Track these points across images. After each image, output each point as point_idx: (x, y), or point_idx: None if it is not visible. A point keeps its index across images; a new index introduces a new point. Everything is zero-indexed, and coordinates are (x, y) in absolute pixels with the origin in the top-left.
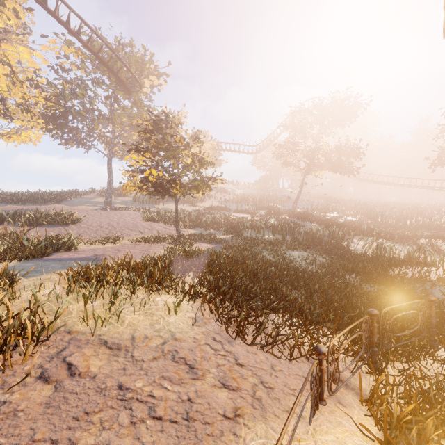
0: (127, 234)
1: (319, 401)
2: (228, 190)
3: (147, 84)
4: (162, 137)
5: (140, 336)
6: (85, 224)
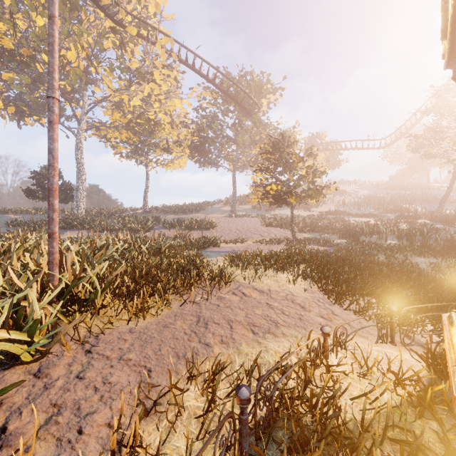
0: (251, 237)
1: (390, 342)
2: (349, 192)
3: (265, 103)
4: (279, 155)
5: (273, 290)
6: (220, 229)
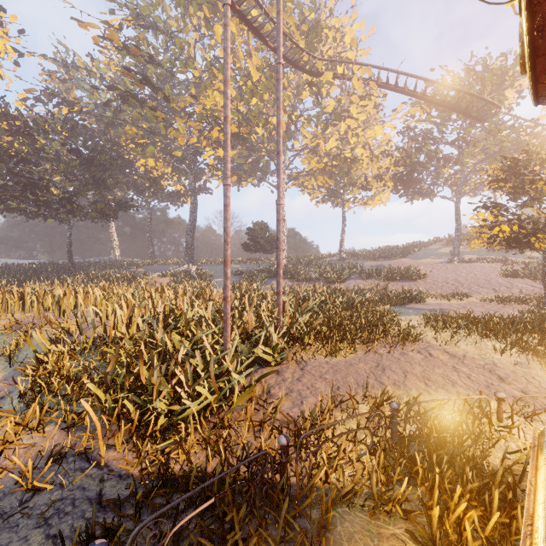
0: (476, 292)
1: None
2: None
3: (510, 94)
4: (519, 182)
5: (469, 356)
6: (430, 280)
